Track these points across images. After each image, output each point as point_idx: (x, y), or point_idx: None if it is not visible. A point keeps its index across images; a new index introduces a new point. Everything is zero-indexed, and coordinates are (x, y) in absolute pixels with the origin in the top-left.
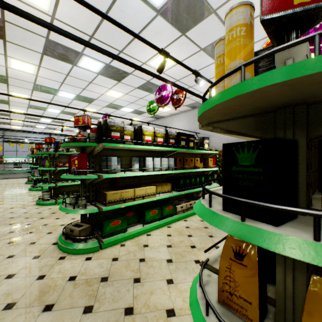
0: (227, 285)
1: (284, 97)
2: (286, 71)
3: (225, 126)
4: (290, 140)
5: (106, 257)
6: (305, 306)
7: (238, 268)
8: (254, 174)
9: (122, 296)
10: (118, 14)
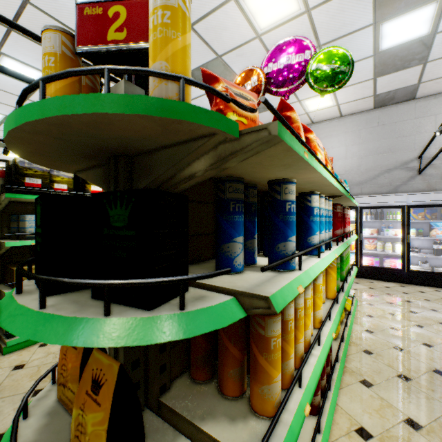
0: (62, 376)
1: (77, 147)
2: (15, 117)
3: (87, 176)
4: (86, 196)
5: (6, 365)
6: (80, 384)
7: (71, 353)
8: (40, 236)
9: (1, 418)
10: (48, 3)
